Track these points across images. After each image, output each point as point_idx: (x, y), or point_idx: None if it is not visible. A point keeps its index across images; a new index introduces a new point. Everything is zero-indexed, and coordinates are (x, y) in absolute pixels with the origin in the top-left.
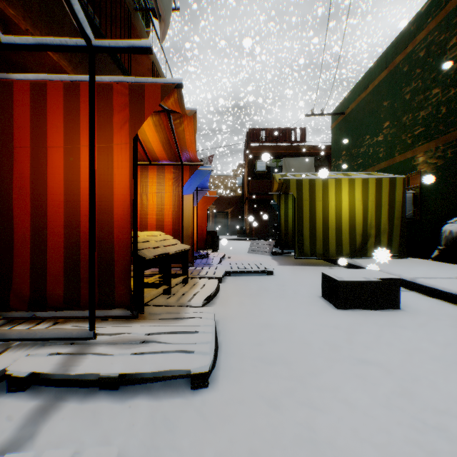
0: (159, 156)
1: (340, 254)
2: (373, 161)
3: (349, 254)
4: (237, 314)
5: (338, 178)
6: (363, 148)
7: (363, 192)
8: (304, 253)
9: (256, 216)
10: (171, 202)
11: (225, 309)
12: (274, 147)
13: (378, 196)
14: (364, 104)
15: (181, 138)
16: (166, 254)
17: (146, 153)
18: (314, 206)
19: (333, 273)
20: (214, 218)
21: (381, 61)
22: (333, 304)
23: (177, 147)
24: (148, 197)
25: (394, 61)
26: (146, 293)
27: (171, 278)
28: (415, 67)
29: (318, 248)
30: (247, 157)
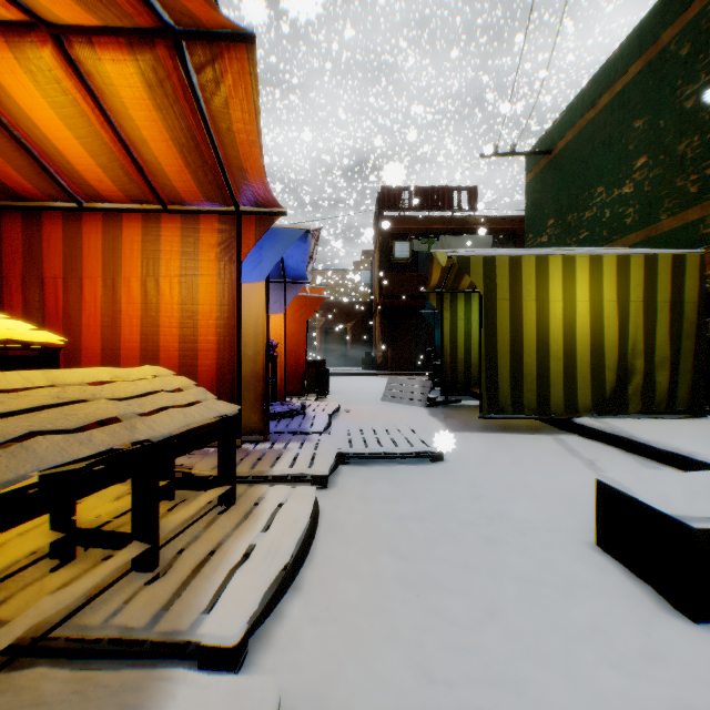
0: (179, 185)
1: (572, 409)
2: (611, 232)
3: (591, 409)
4: (368, 666)
5: (567, 255)
6: (590, 211)
7: (619, 283)
8: (499, 408)
9: (394, 335)
10: (214, 298)
11: (327, 627)
12: (424, 219)
13: (648, 290)
14: (592, 131)
15: (223, 133)
16: (139, 444)
17: (149, 180)
18: (520, 310)
19: (649, 491)
20: (324, 339)
21: (629, 47)
22: (658, 592)
23: (219, 161)
24: (160, 286)
25: (658, 41)
26: (86, 559)
27: (190, 490)
28: (709, 44)
29: (528, 397)
30: (379, 235)
